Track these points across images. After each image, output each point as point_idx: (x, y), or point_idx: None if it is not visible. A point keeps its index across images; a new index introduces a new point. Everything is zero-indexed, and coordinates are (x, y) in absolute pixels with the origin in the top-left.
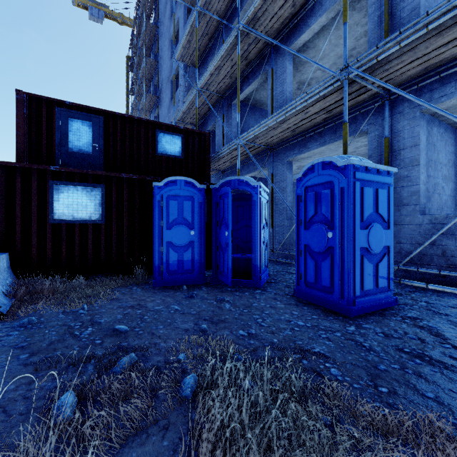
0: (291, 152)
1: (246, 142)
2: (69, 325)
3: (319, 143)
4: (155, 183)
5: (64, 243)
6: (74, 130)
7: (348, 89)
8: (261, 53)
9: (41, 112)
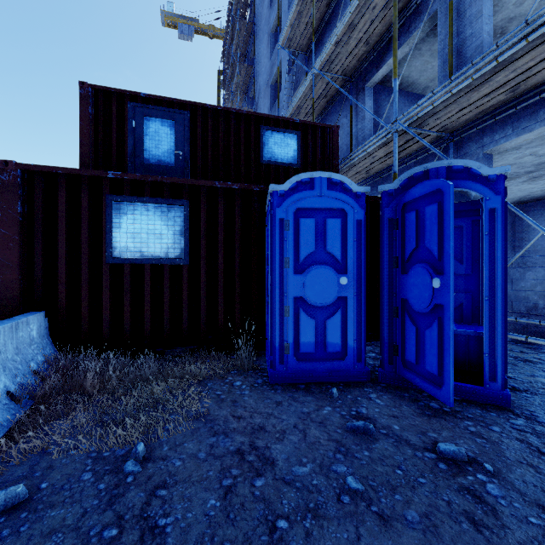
0: (495, 136)
1: (408, 127)
2: (85, 539)
3: None
4: (273, 185)
5: (128, 296)
6: (151, 133)
7: None
8: None
9: (109, 111)
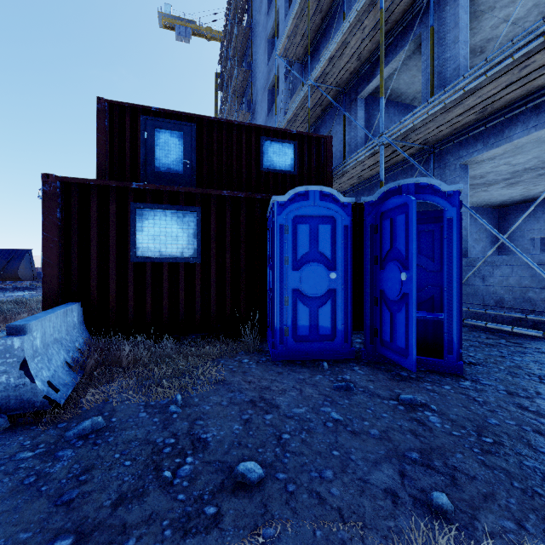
0: (469, 149)
1: (393, 140)
2: (154, 444)
3: (533, 124)
4: (275, 197)
5: (149, 290)
6: (161, 143)
7: None
8: (411, 9)
9: (124, 123)
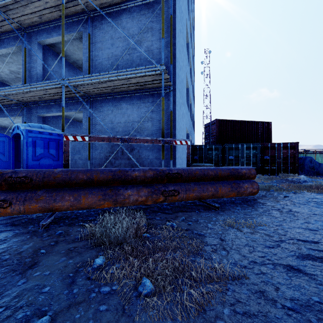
0: None
1: None
2: None
3: (3, 115)
4: None
5: None
6: None
7: (1, 97)
8: None
9: None
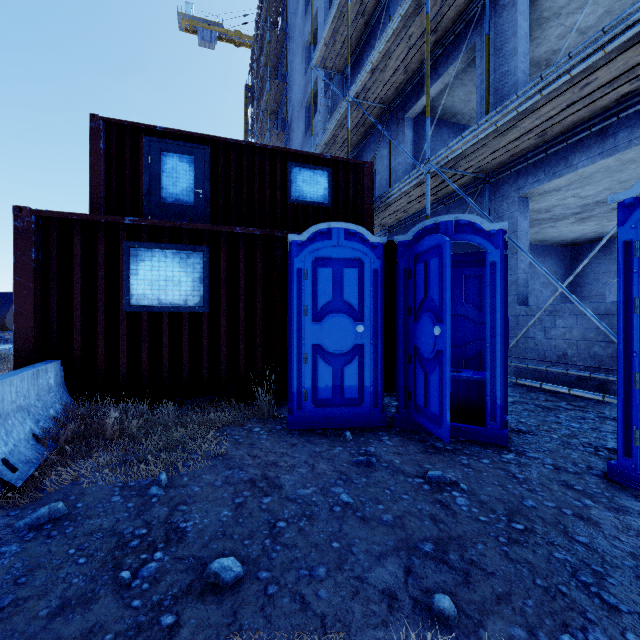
0: (529, 179)
1: (441, 168)
2: (120, 535)
3: (599, 151)
4: (292, 235)
5: (146, 345)
6: (169, 170)
7: None
8: (464, 14)
9: (123, 145)
